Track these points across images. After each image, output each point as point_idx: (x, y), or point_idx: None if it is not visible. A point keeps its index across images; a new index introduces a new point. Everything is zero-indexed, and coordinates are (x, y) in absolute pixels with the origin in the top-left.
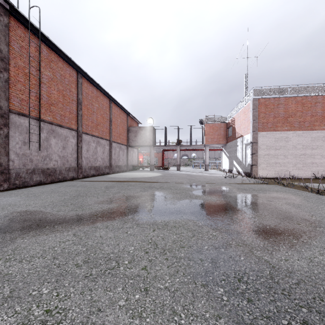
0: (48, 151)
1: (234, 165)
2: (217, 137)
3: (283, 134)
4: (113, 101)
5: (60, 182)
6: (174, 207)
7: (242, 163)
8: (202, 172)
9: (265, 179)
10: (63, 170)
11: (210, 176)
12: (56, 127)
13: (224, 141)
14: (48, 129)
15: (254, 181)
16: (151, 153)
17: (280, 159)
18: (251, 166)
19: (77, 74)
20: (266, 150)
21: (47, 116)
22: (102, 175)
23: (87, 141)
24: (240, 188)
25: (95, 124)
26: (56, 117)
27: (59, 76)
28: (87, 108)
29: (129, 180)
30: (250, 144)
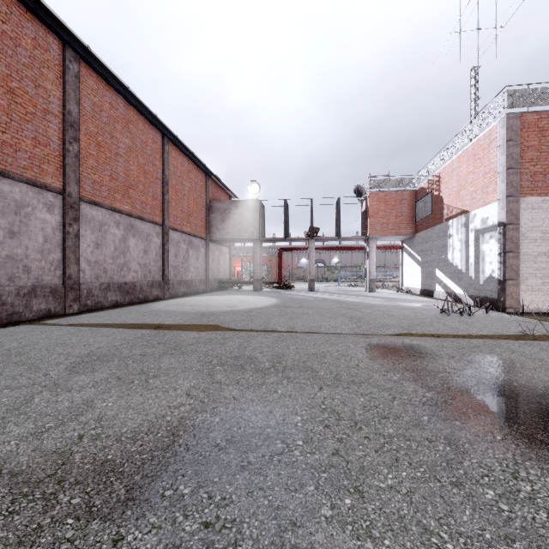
0: None
1: (440, 280)
2: (395, 220)
3: None
4: (171, 141)
5: None
6: None
7: (466, 276)
8: (366, 295)
9: None
10: (8, 296)
11: (397, 309)
12: None
13: (410, 230)
14: None
15: (541, 325)
16: (256, 254)
17: None
18: (501, 282)
19: (64, 48)
20: (542, 242)
21: None
22: (140, 303)
23: (97, 223)
24: None
25: (121, 184)
26: None
27: None
28: (96, 143)
29: (189, 322)
30: (497, 230)
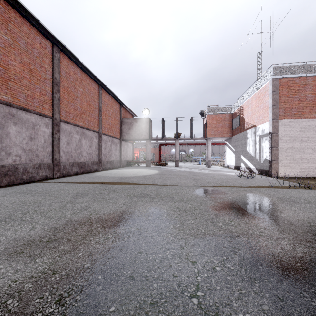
0: (4, 142)
1: (243, 161)
2: (221, 129)
3: (311, 123)
4: (103, 88)
5: (23, 184)
6: (195, 280)
7: (255, 159)
8: (205, 169)
9: (292, 179)
10: (29, 168)
11: (218, 175)
12: (17, 111)
13: (229, 134)
14: (4, 112)
15: (282, 182)
16: (147, 147)
17: (307, 154)
18: (270, 162)
19: (53, 47)
20: (290, 142)
21: (2, 94)
22: (88, 173)
23: (68, 132)
24: (283, 198)
25: (79, 112)
26: (17, 97)
27: (23, 43)
28: (67, 92)
29: (116, 181)
30: (268, 136)
